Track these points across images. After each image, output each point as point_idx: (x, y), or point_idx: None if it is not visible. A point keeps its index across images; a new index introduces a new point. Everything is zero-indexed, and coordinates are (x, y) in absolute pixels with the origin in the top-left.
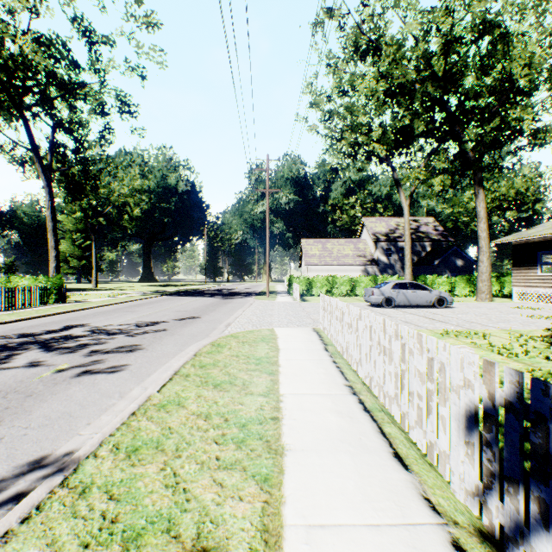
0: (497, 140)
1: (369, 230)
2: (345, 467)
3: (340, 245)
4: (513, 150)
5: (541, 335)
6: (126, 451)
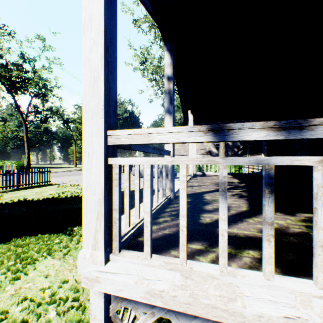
0: None
1: None
2: None
3: None
4: None
5: None
6: None
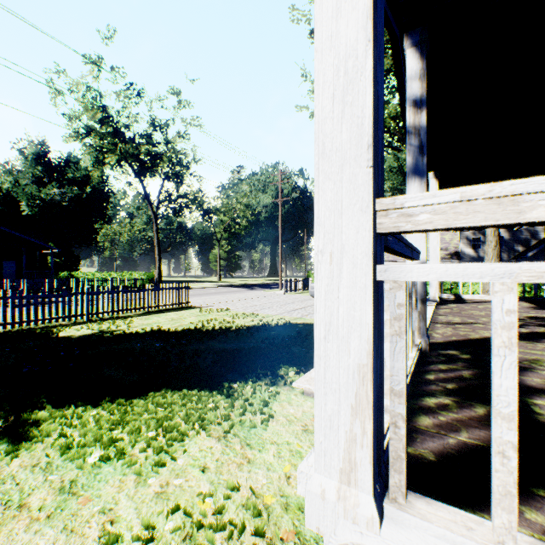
0: None
1: None
2: None
3: None
4: None
5: (289, 321)
6: None
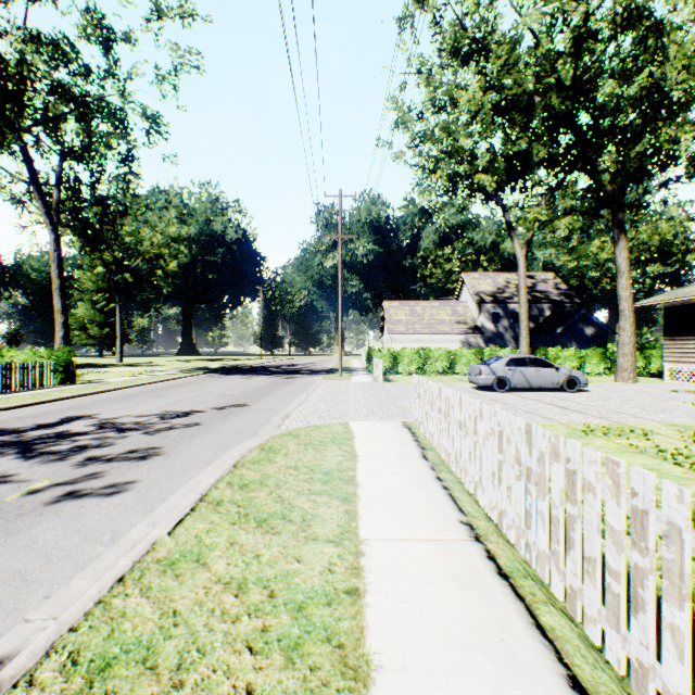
0: (643, 168)
1: (471, 289)
2: None
3: (433, 308)
4: (666, 182)
5: None
6: (88, 670)
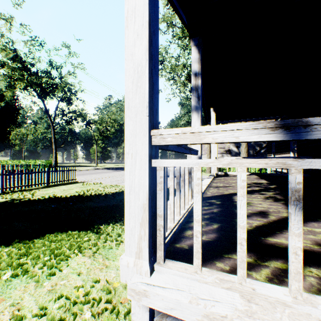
0: None
1: None
2: None
3: None
4: None
5: None
6: None
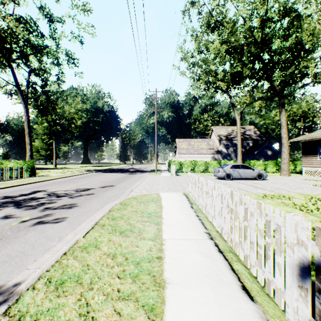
0: (293, 79)
1: (216, 133)
2: (208, 298)
3: (198, 142)
4: (303, 85)
5: None
6: (55, 284)
